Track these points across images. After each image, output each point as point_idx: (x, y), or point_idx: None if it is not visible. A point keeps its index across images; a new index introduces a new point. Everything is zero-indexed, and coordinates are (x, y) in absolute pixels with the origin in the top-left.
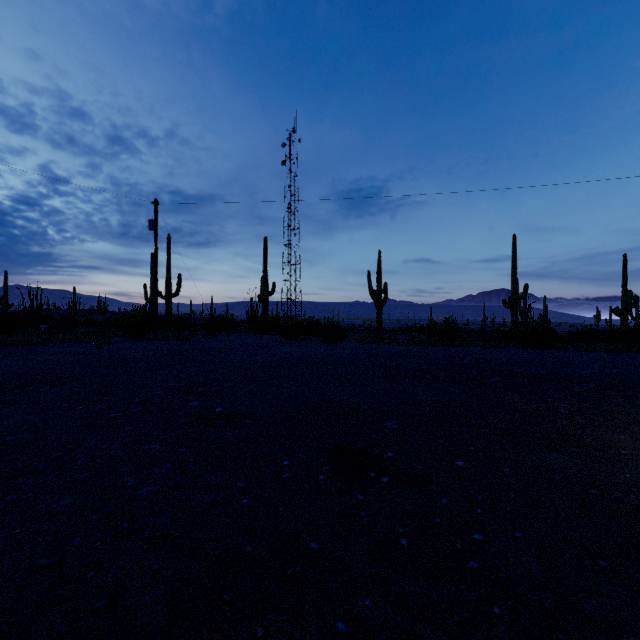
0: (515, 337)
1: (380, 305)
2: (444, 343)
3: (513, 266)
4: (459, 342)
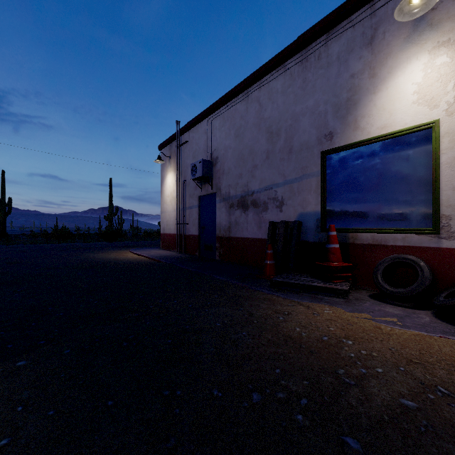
0: (102, 236)
1: (4, 215)
2: (60, 241)
3: (110, 196)
4: (70, 240)
